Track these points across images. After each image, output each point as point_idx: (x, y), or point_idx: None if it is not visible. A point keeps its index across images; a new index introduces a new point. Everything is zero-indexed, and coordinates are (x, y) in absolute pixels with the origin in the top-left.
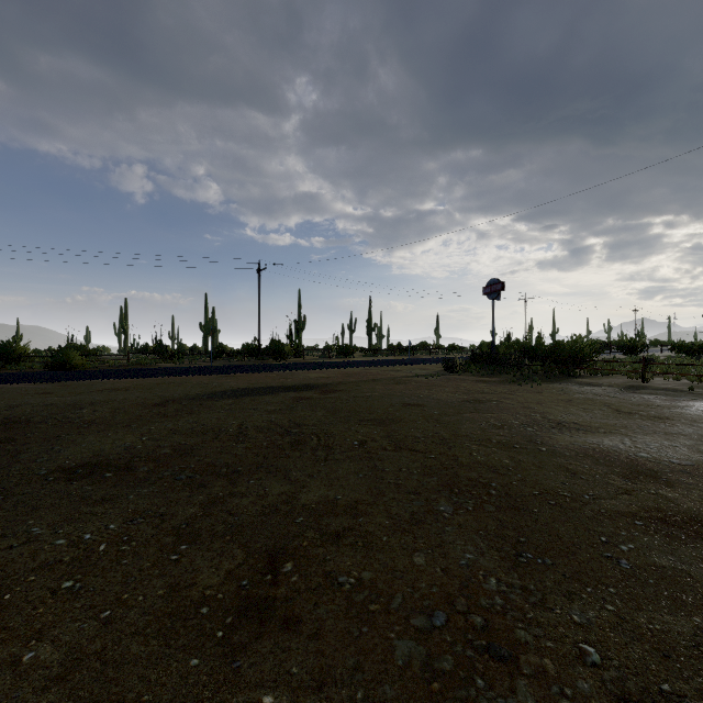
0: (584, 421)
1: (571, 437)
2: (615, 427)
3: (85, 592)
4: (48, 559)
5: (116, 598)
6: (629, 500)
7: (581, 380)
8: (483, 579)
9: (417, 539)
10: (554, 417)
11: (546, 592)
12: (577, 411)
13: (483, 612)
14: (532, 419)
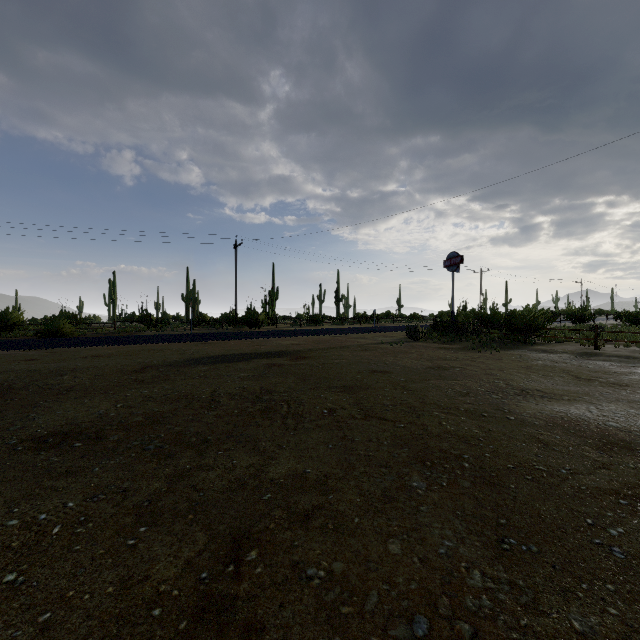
0: (547, 388)
1: (537, 405)
2: (578, 395)
3: (26, 588)
4: None
5: (60, 595)
6: (609, 475)
7: (537, 347)
8: (466, 572)
9: (391, 521)
10: (517, 384)
11: (537, 590)
12: (538, 378)
13: (470, 617)
14: (496, 386)
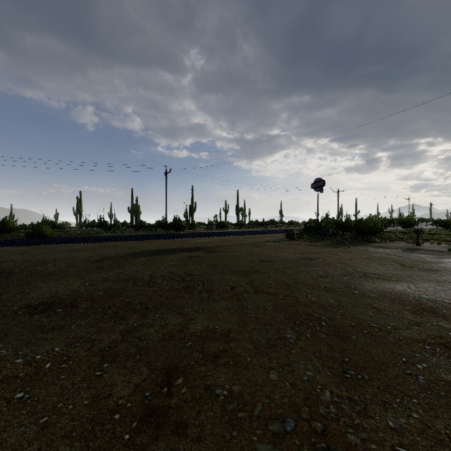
0: (381, 272)
1: (374, 284)
2: (402, 277)
3: (31, 402)
4: (8, 375)
5: (53, 406)
6: (419, 330)
7: (376, 244)
8: (320, 392)
9: (272, 360)
10: (361, 270)
11: (367, 402)
12: (375, 265)
13: (322, 419)
14: (346, 271)
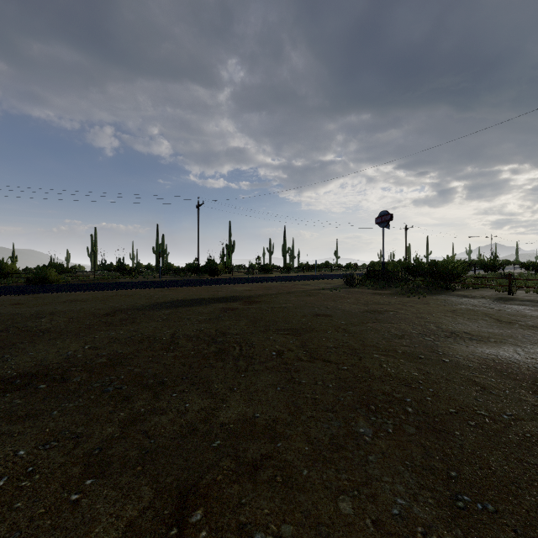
0: (473, 330)
1: (468, 347)
2: (503, 337)
3: None
4: None
5: None
6: None
7: (458, 293)
8: None
9: (340, 474)
10: (446, 327)
11: None
12: (464, 321)
13: None
14: (427, 328)
